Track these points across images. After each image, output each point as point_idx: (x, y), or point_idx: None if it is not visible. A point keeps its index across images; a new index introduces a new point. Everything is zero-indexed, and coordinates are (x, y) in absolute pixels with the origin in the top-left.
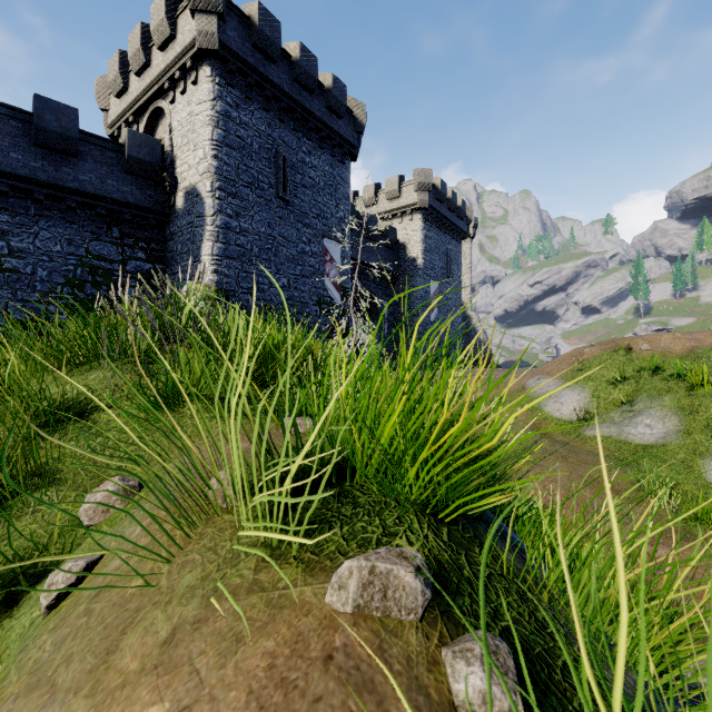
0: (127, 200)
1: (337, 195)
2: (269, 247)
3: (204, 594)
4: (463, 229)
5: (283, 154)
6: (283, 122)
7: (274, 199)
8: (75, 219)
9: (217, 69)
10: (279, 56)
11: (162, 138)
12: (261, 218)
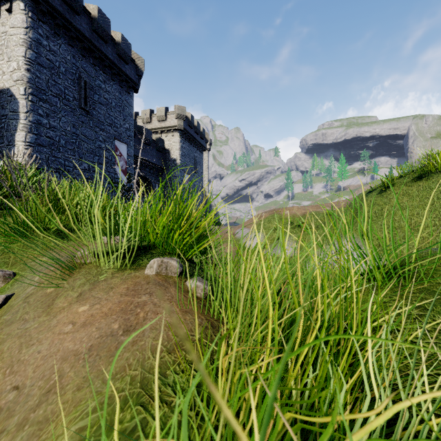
0: None
1: (124, 113)
2: (74, 141)
3: (90, 283)
4: (203, 145)
5: (84, 78)
6: (84, 57)
7: (77, 108)
8: None
9: (30, 6)
10: (82, 11)
11: None
12: (67, 120)
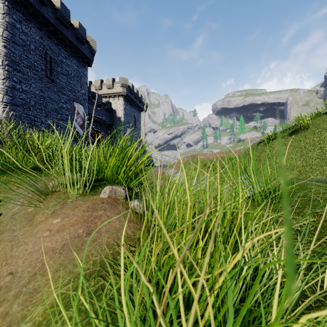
0: None
1: (81, 81)
2: (41, 102)
3: (60, 204)
4: (141, 107)
5: (50, 54)
6: (50, 38)
7: (44, 77)
8: None
9: None
10: (48, 3)
11: None
12: (36, 86)
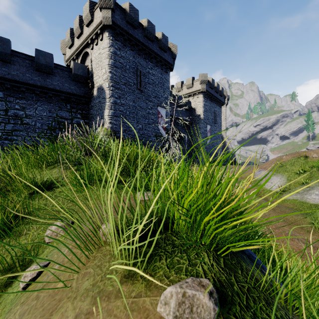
0: (73, 92)
1: (164, 87)
2: (133, 111)
3: (93, 295)
4: (222, 101)
5: (139, 69)
6: (139, 55)
7: (135, 90)
8: (51, 101)
9: (111, 33)
10: (138, 25)
11: (88, 65)
12: (130, 98)
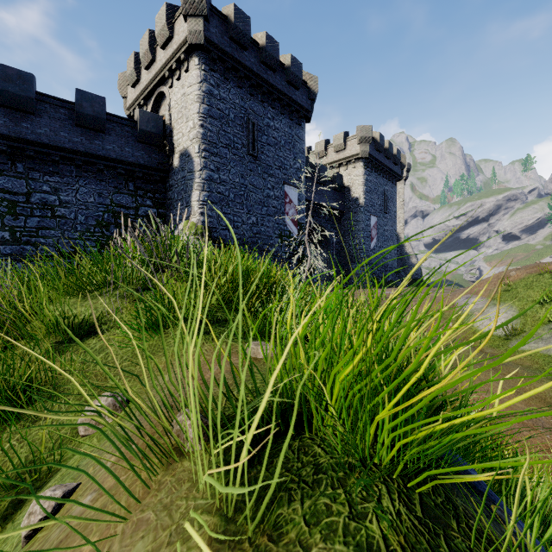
0: (139, 162)
1: (295, 150)
2: (242, 193)
3: None
4: (398, 173)
5: (252, 120)
6: (252, 96)
7: (245, 156)
8: (103, 178)
9: (203, 59)
10: (250, 44)
11: (164, 115)
12: (236, 171)
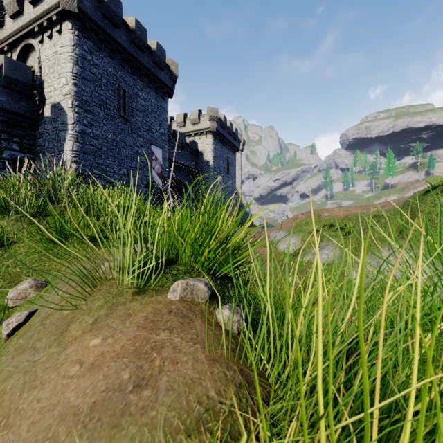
0: (4, 107)
1: (160, 118)
2: (114, 148)
3: (108, 306)
4: (236, 146)
5: (123, 88)
6: (123, 68)
7: (117, 117)
8: None
9: (76, 25)
10: (121, 24)
11: (32, 66)
12: (108, 128)
